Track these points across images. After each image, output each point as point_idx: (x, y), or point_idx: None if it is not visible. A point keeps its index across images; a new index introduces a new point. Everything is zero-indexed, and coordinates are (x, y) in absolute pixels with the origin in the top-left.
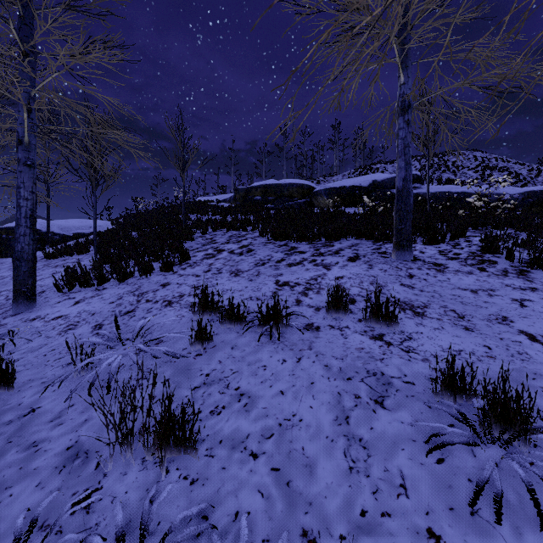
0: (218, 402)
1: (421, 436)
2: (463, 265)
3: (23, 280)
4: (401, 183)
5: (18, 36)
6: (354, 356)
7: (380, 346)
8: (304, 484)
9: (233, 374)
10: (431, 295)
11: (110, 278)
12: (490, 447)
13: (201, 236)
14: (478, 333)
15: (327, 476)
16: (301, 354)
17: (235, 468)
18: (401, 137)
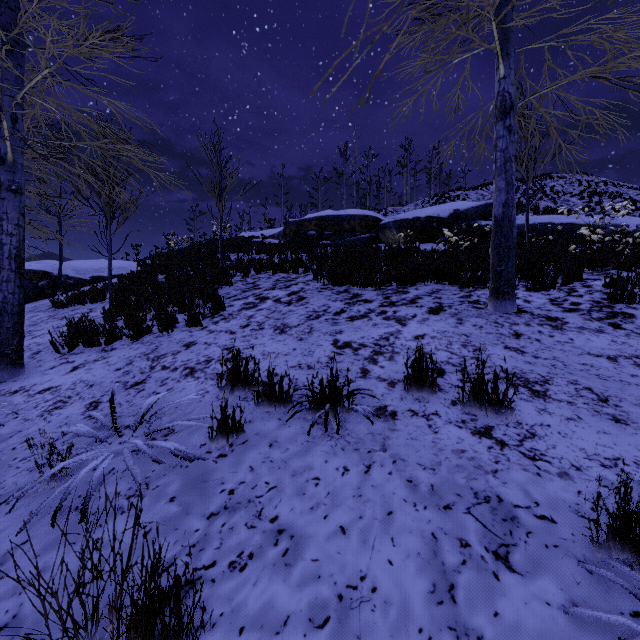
0: (243, 545)
1: (587, 637)
2: (588, 319)
3: (6, 339)
4: (501, 210)
5: None
6: (451, 465)
7: (489, 448)
8: None
9: (270, 492)
10: (551, 364)
11: (121, 335)
12: None
13: (241, 280)
14: (635, 427)
15: None
16: (371, 458)
17: None
18: (501, 149)
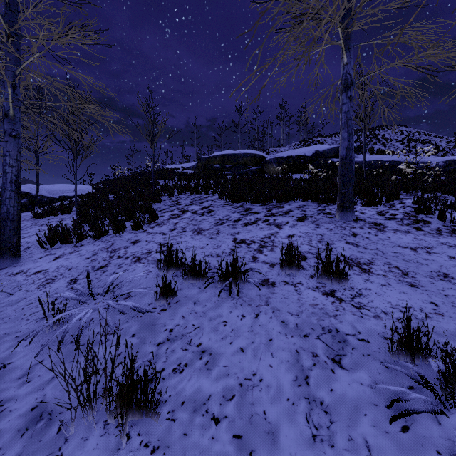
0: (180, 359)
1: (382, 400)
2: (400, 224)
3: (8, 238)
4: (344, 152)
5: (4, 20)
6: (308, 312)
7: (332, 302)
8: (267, 455)
9: (195, 330)
10: (374, 252)
11: (87, 236)
12: (454, 413)
13: (168, 198)
14: (423, 289)
15: (291, 445)
16: (259, 309)
17: (196, 435)
18: (344, 111)
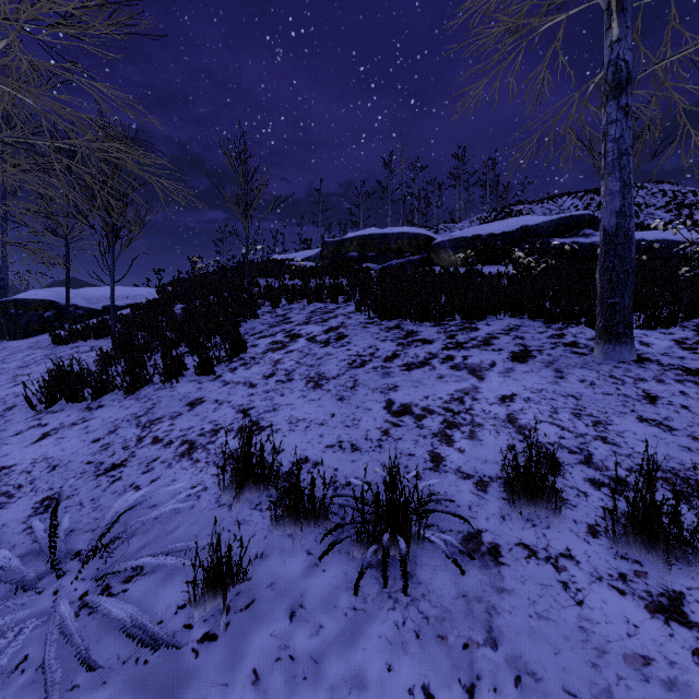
0: None
1: None
2: None
3: None
4: (614, 221)
5: None
6: None
7: (695, 653)
8: None
9: None
10: None
11: (112, 388)
12: None
13: (270, 311)
14: None
15: None
16: (472, 665)
17: None
18: (613, 138)
